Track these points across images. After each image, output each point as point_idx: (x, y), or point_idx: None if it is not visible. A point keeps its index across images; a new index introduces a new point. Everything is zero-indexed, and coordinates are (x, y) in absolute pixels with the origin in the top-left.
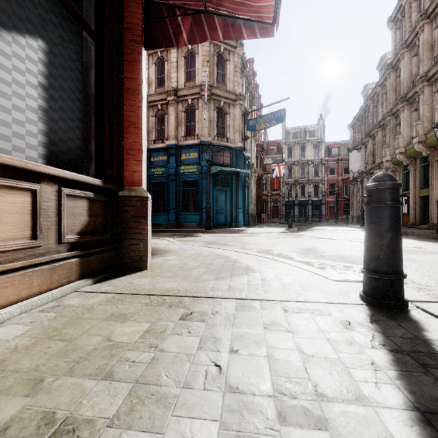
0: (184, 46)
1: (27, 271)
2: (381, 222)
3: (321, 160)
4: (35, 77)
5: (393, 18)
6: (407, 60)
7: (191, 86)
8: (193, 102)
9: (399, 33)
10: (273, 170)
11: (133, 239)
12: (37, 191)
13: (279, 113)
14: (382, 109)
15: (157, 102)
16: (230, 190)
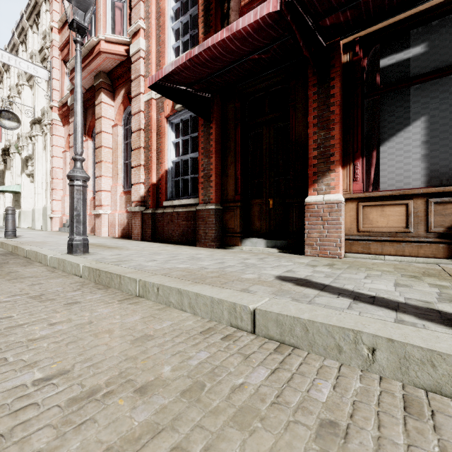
0: None
1: (401, 243)
2: None
3: None
4: (418, 141)
5: None
6: None
7: None
8: None
9: None
10: None
11: None
12: (408, 204)
13: None
14: None
15: None
16: None
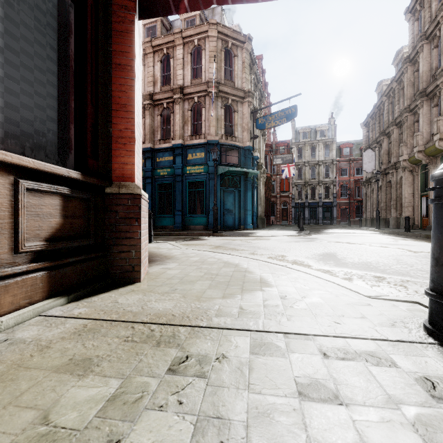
0: (190, 42)
1: None
2: None
3: (332, 160)
4: None
5: (411, 9)
6: (427, 53)
7: (198, 83)
8: (199, 100)
9: (417, 24)
10: (282, 170)
11: (123, 246)
12: None
13: (290, 110)
14: (398, 105)
15: (163, 101)
16: (239, 191)
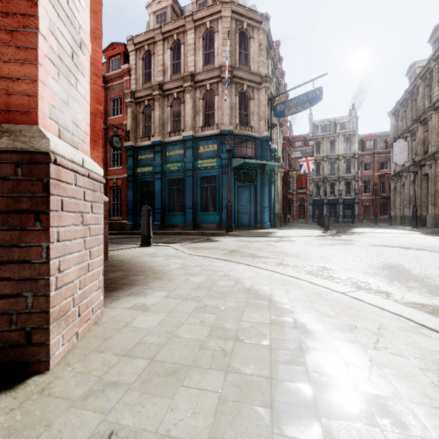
0: (202, 25)
1: None
2: None
3: (353, 154)
4: None
5: None
6: None
7: (210, 69)
8: (212, 87)
9: None
10: (300, 165)
11: (2, 281)
12: None
13: (314, 93)
14: (437, 87)
15: (173, 91)
16: (255, 186)
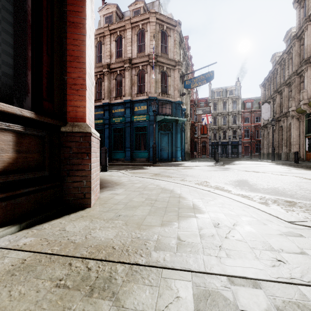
0: (136, 26)
1: None
2: None
3: (238, 112)
4: None
5: None
6: (310, 31)
7: (142, 56)
8: (143, 68)
9: (302, 11)
10: (202, 119)
11: (75, 176)
12: None
13: (209, 74)
14: (288, 71)
15: (117, 69)
16: (171, 134)
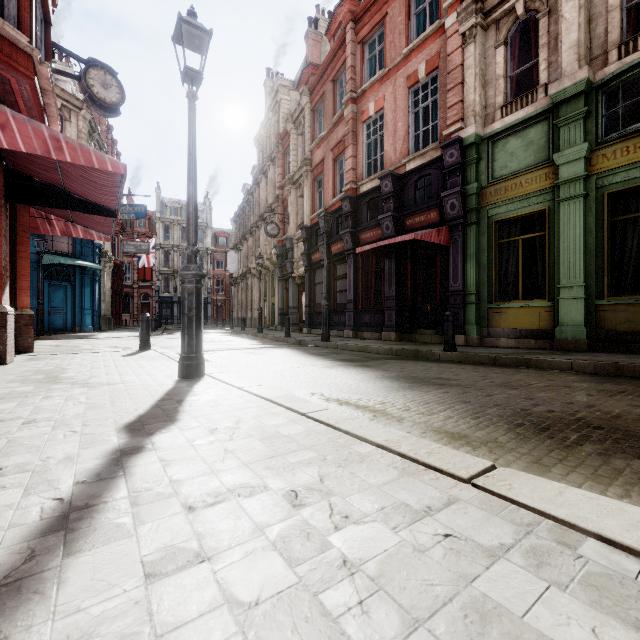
0: None
1: None
2: (143, 326)
3: (207, 249)
4: None
5: (258, 140)
6: (264, 185)
7: None
8: None
9: (262, 155)
10: (139, 257)
11: (24, 337)
12: None
13: (140, 208)
14: (253, 217)
15: None
16: (73, 286)
